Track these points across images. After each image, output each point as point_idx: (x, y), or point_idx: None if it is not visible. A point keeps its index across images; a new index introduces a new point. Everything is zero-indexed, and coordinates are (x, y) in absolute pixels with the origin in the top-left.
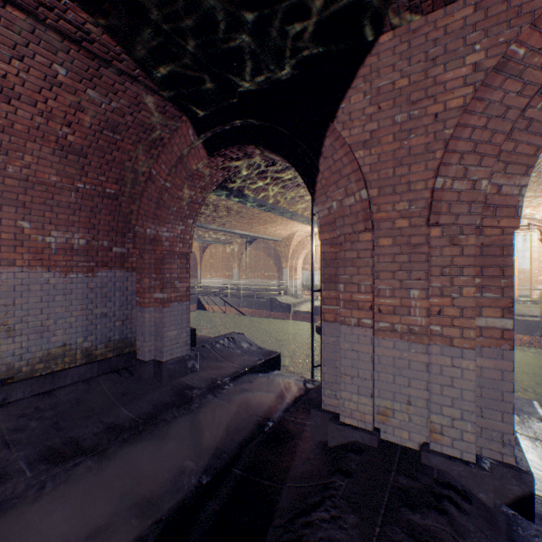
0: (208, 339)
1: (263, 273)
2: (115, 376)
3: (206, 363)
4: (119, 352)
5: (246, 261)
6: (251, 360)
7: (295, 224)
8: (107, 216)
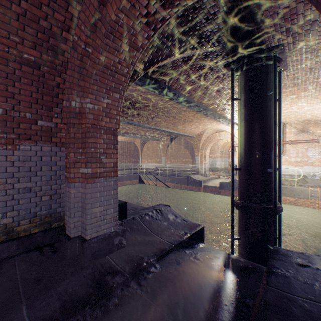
0: (139, 210)
1: (182, 159)
2: (35, 255)
3: (134, 237)
4: (46, 227)
5: (170, 151)
6: (177, 234)
7: (205, 123)
8: (29, 86)
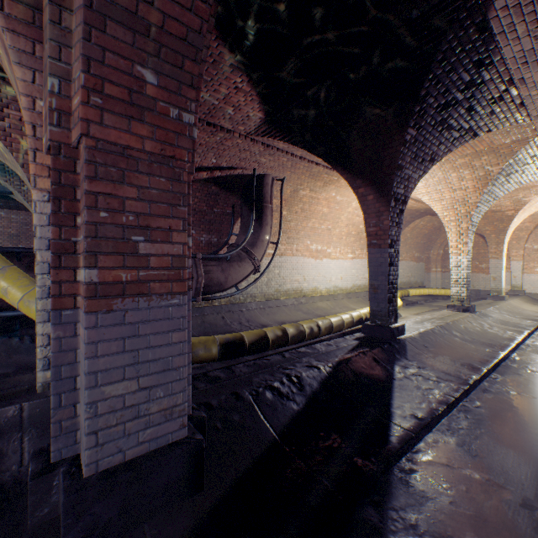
0: None
1: None
2: None
3: None
4: None
5: None
6: None
7: None
8: None
